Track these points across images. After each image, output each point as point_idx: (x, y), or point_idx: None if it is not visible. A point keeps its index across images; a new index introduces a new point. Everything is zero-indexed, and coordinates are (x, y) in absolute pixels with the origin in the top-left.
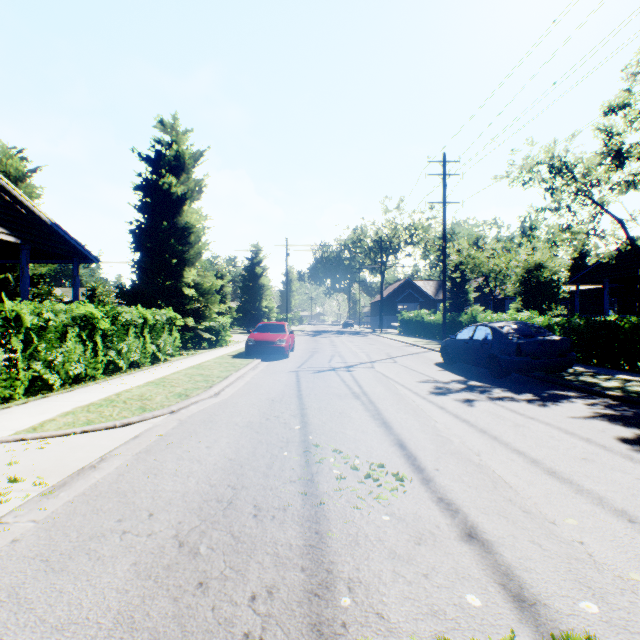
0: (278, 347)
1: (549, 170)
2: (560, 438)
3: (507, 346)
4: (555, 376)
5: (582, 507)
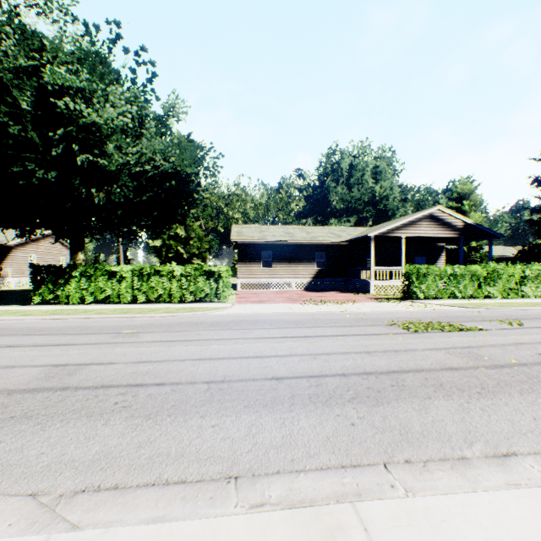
0: None
1: None
2: None
3: None
4: None
5: None
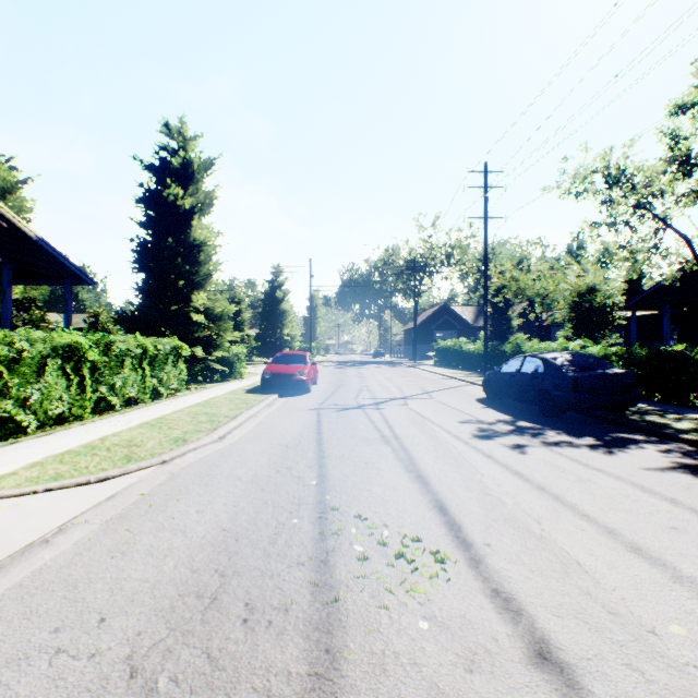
0: (298, 381)
1: (605, 180)
2: (638, 498)
3: (561, 380)
4: (617, 415)
5: (687, 605)
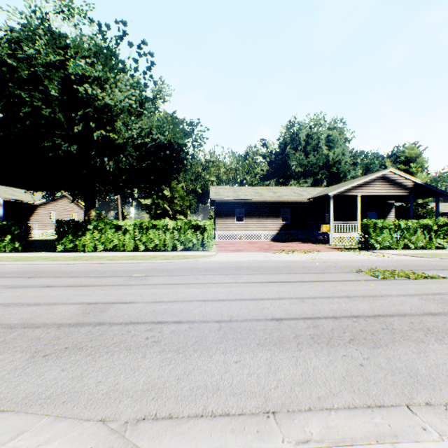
0: None
1: None
2: None
3: None
4: None
5: None
